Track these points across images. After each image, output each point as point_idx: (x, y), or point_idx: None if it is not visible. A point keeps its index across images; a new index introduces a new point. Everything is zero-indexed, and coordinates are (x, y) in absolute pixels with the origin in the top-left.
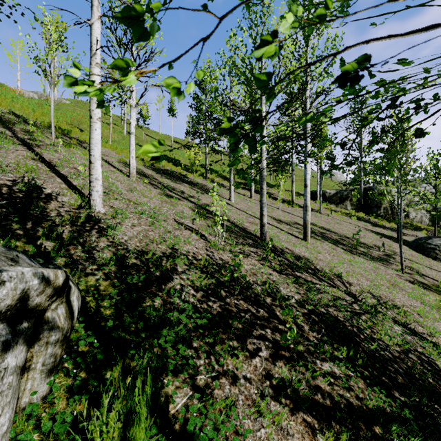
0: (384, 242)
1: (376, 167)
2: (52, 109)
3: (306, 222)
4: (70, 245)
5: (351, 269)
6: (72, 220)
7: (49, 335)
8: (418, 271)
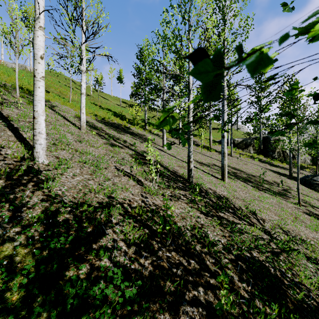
0: (280, 179)
1: None
2: (16, 73)
3: (223, 165)
4: None
5: (261, 205)
6: (9, 174)
7: None
8: (310, 203)
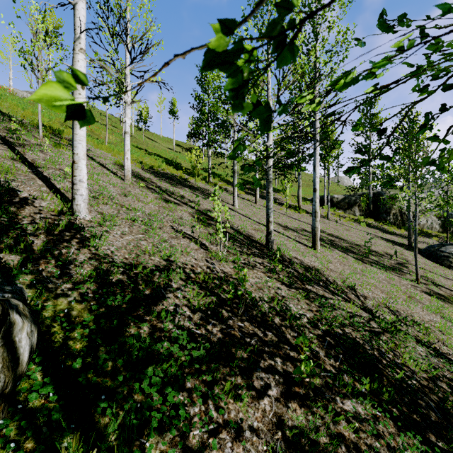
0: (395, 250)
1: (423, 162)
2: (39, 106)
3: (315, 229)
4: (41, 259)
5: (364, 280)
6: (49, 229)
7: None
8: (433, 280)
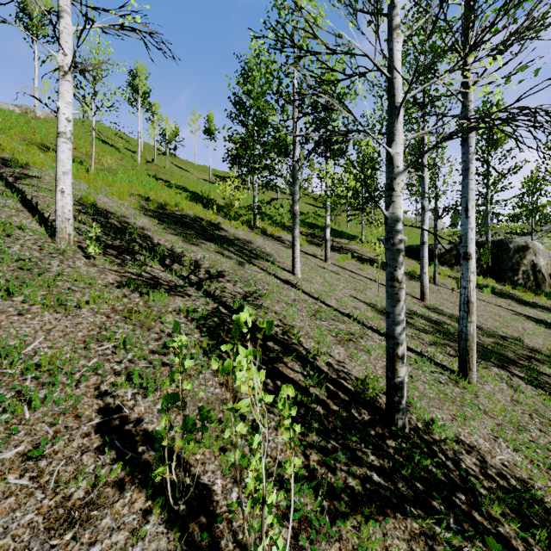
0: None
1: None
2: None
3: (467, 337)
4: None
5: None
6: None
7: None
8: None
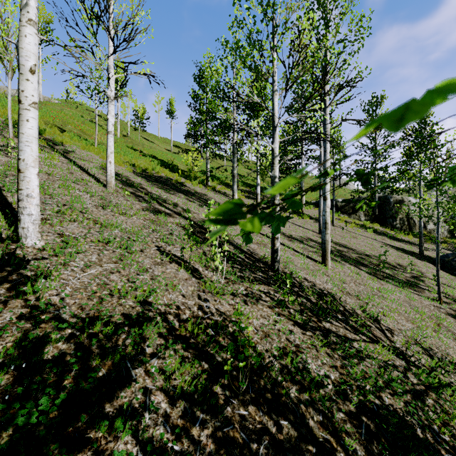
0: (407, 260)
1: None
2: (9, 102)
3: (325, 242)
4: None
5: (384, 304)
6: None
7: None
8: (454, 298)
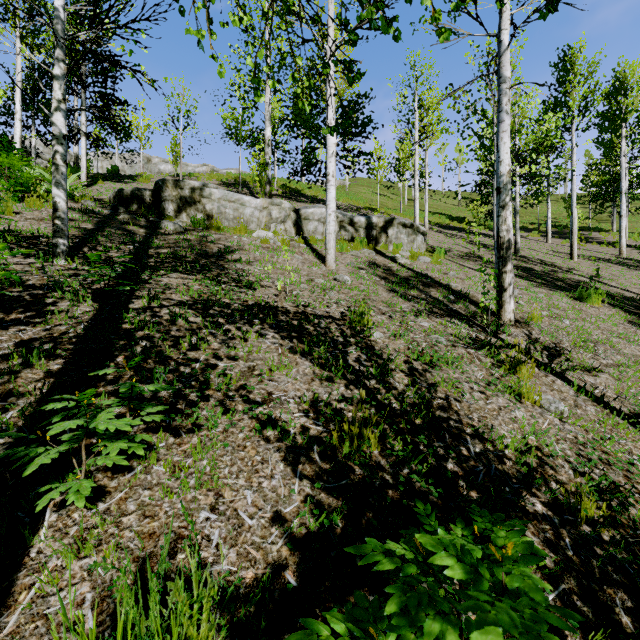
0: None
1: None
2: (378, 197)
3: (571, 243)
4: None
5: (601, 270)
6: None
7: (425, 241)
8: None
